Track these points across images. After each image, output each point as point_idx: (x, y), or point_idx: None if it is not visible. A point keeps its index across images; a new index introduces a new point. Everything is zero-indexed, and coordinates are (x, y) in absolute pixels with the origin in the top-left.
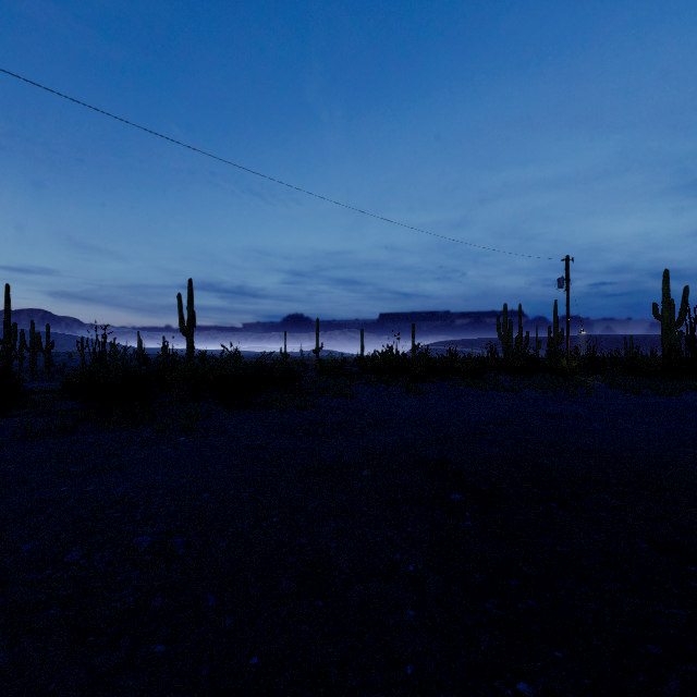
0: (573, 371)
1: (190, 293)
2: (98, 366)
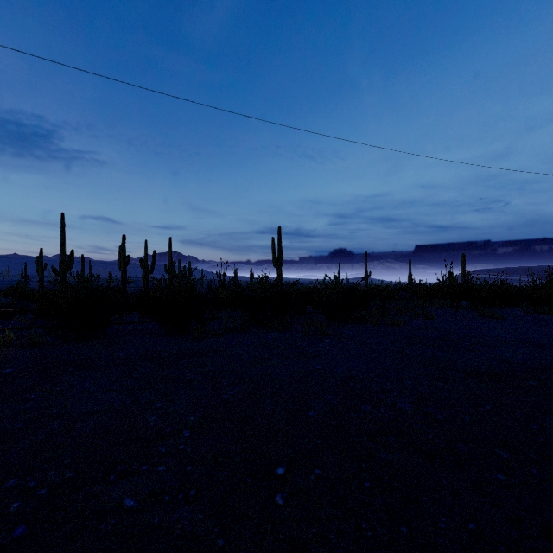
0: None
1: (279, 237)
2: (250, 288)
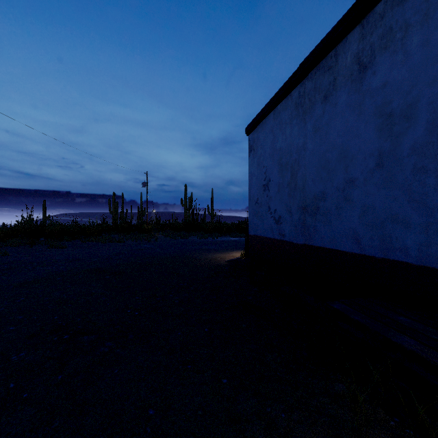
0: (150, 230)
1: None
2: None
